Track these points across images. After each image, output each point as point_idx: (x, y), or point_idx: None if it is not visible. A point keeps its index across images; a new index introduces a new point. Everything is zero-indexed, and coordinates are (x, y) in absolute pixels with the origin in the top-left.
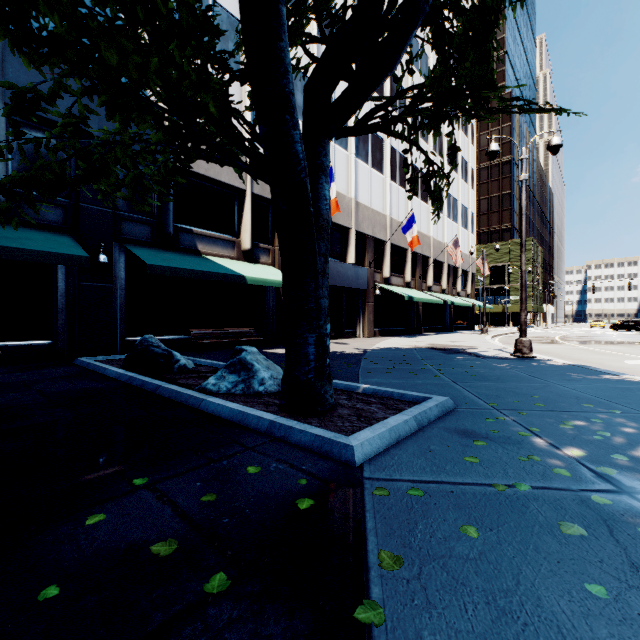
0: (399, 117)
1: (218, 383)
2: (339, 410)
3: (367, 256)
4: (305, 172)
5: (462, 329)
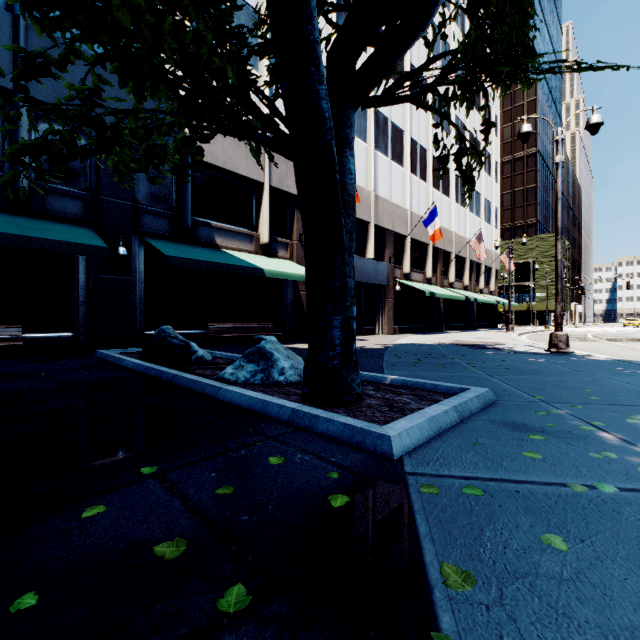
0: (430, 85)
1: (236, 372)
2: (367, 400)
3: (387, 251)
4: (331, 134)
5: (485, 327)
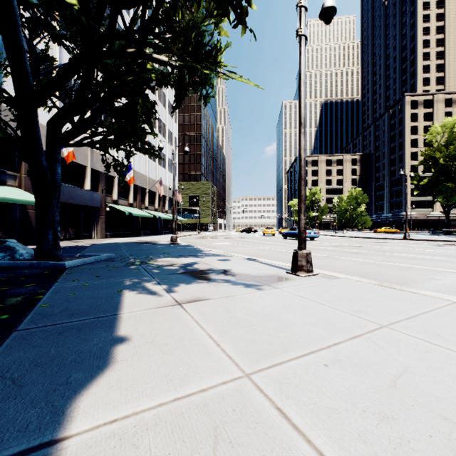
0: (97, 142)
1: None
2: (64, 260)
3: (100, 185)
4: (47, 170)
5: (169, 233)
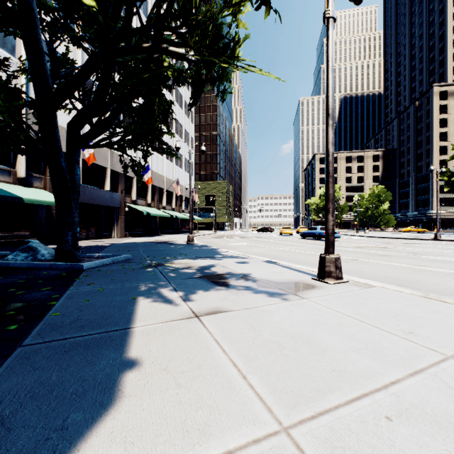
0: (115, 142)
1: (15, 257)
2: (83, 261)
3: (120, 186)
4: (66, 172)
5: (186, 232)
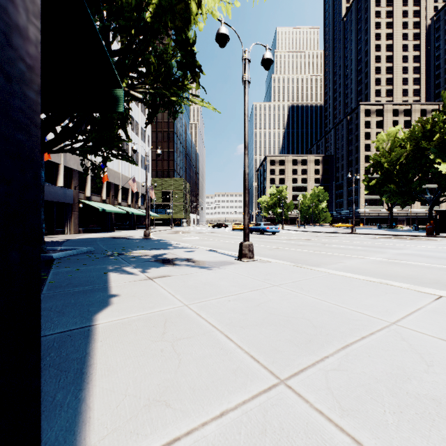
0: (77, 148)
1: None
2: (49, 253)
3: (73, 182)
4: None
5: (142, 228)
